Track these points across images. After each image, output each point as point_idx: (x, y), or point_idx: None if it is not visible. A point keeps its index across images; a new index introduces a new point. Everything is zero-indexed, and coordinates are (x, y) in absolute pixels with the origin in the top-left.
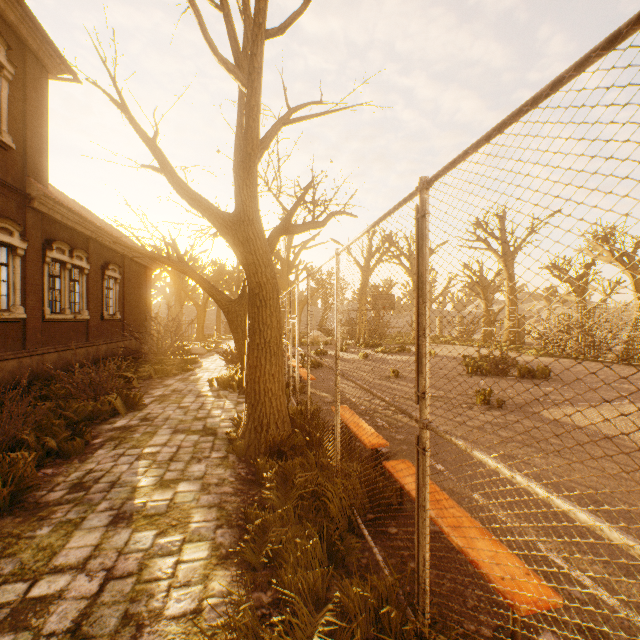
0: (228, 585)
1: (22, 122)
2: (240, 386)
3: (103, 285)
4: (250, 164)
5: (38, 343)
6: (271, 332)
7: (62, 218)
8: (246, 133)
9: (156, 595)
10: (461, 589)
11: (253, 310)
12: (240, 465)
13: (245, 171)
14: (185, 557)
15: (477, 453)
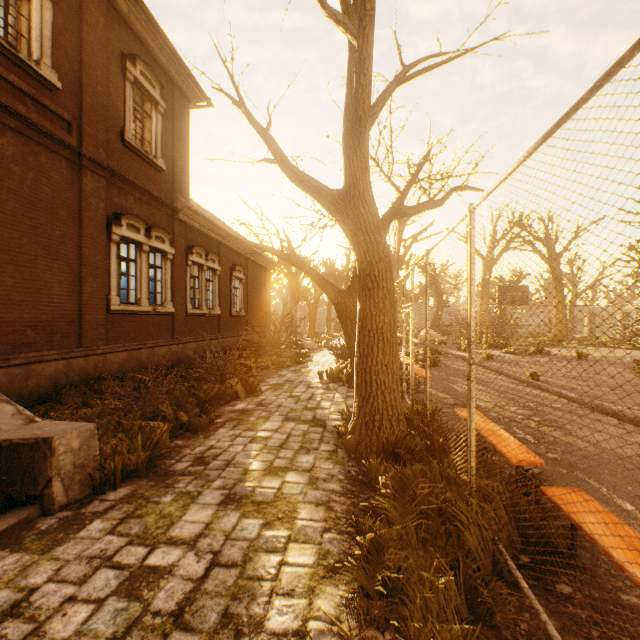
0: (336, 609)
1: (171, 148)
2: (349, 380)
3: (231, 285)
4: (360, 130)
5: (182, 333)
6: (384, 317)
7: (200, 226)
8: (356, 93)
9: (257, 598)
10: None
11: (363, 293)
12: (349, 462)
13: (355, 139)
14: (289, 558)
15: None
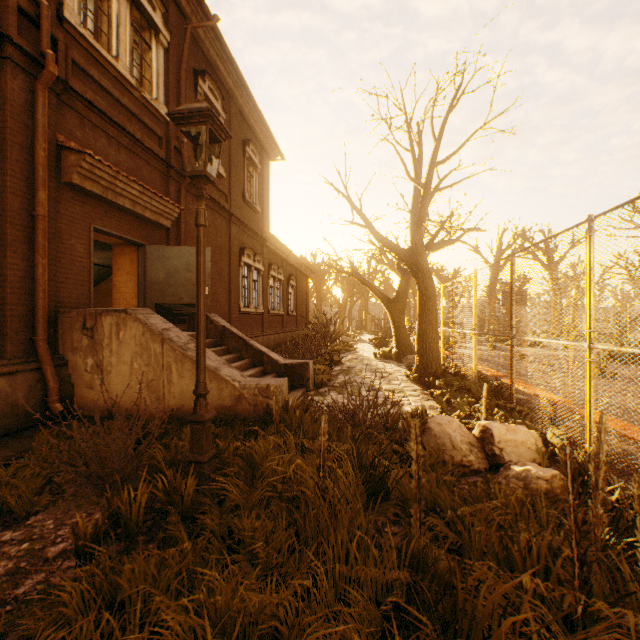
0: (432, 404)
1: (261, 195)
2: (396, 357)
3: (288, 291)
4: (421, 223)
5: (266, 328)
6: (432, 315)
7: (275, 249)
8: (421, 209)
9: (406, 402)
10: (535, 415)
11: (421, 303)
12: (417, 384)
13: (418, 227)
14: (410, 398)
15: (525, 338)
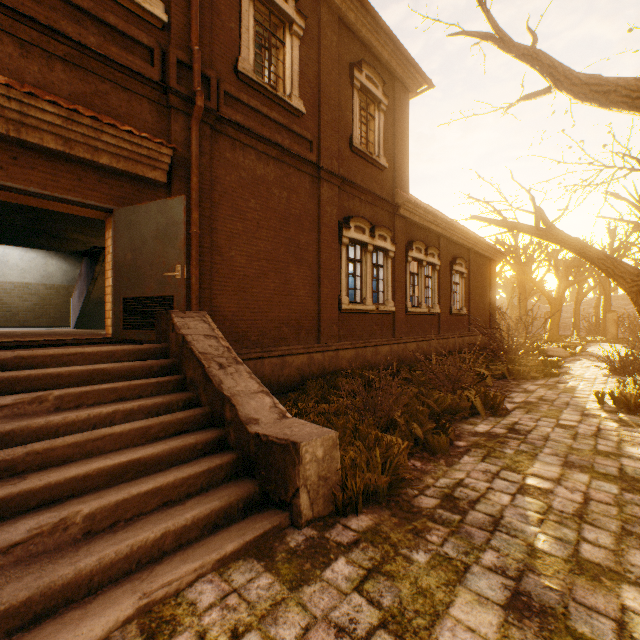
0: None
1: (391, 144)
2: None
3: (450, 280)
4: None
5: (402, 333)
6: None
7: (419, 220)
8: None
9: None
10: None
11: None
12: None
13: None
14: None
15: None
